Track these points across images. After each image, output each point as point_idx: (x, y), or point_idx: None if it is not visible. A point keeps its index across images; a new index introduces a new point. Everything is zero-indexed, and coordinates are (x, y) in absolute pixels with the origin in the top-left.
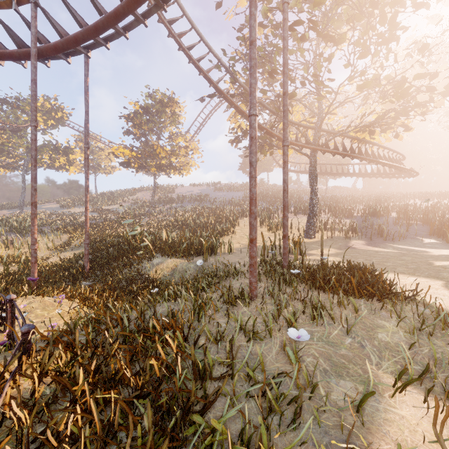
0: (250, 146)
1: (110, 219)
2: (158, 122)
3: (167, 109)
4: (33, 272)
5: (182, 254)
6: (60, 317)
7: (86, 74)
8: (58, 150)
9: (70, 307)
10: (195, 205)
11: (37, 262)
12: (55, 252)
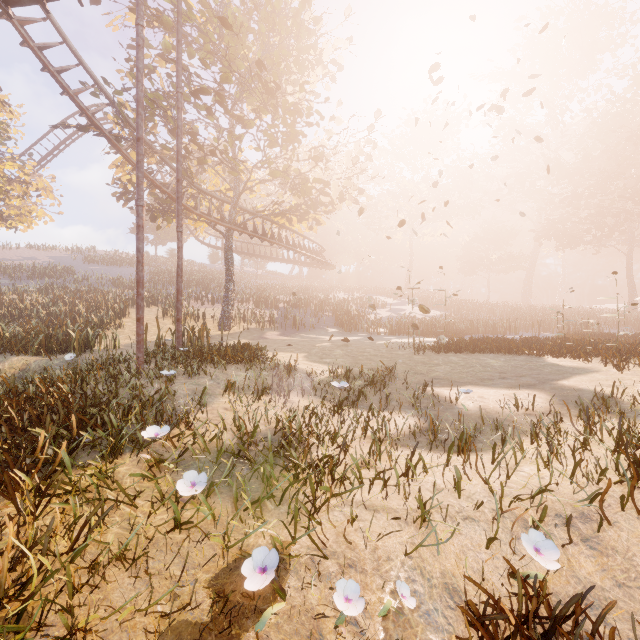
0: (137, 233)
1: None
2: None
3: None
4: None
5: (36, 351)
6: None
7: None
8: None
9: None
10: (44, 284)
11: None
12: None
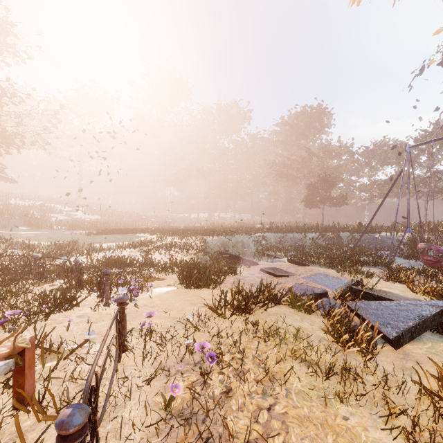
0: None
1: None
2: None
3: None
4: None
5: None
6: None
7: None
8: None
9: None
10: None
11: None
12: None
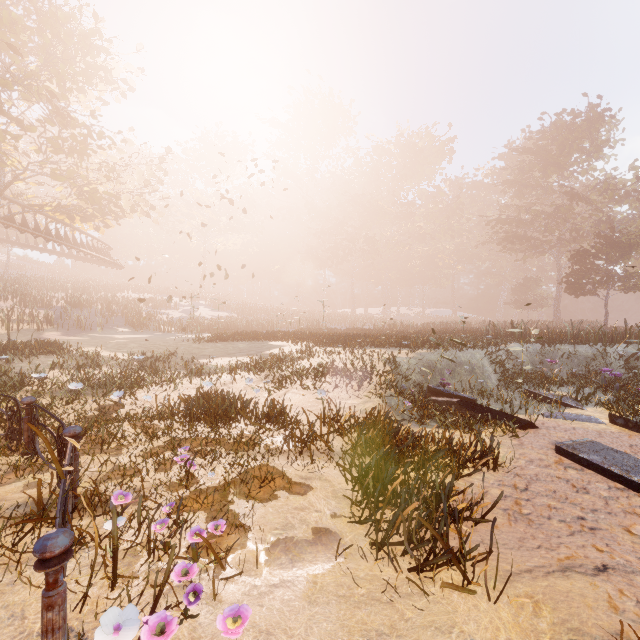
0: None
1: None
2: None
3: None
4: None
5: None
6: None
7: None
8: None
9: None
10: None
11: None
12: None
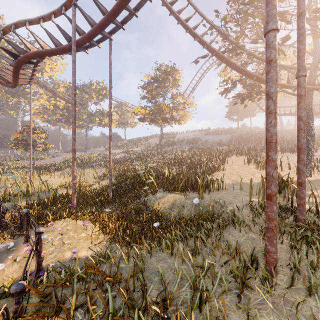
0: (266, 72)
1: (132, 157)
2: (164, 87)
3: (169, 77)
4: (73, 200)
5: (180, 189)
6: (85, 239)
7: (110, 52)
8: (104, 114)
9: (92, 232)
10: (190, 147)
11: (86, 187)
12: (97, 180)
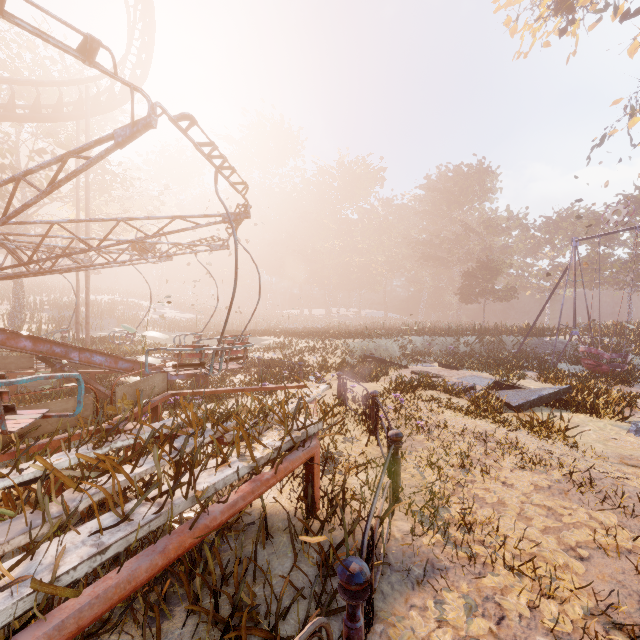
0: (87, 280)
1: None
2: None
3: None
4: None
5: None
6: None
7: None
8: None
9: None
10: None
11: None
12: None
